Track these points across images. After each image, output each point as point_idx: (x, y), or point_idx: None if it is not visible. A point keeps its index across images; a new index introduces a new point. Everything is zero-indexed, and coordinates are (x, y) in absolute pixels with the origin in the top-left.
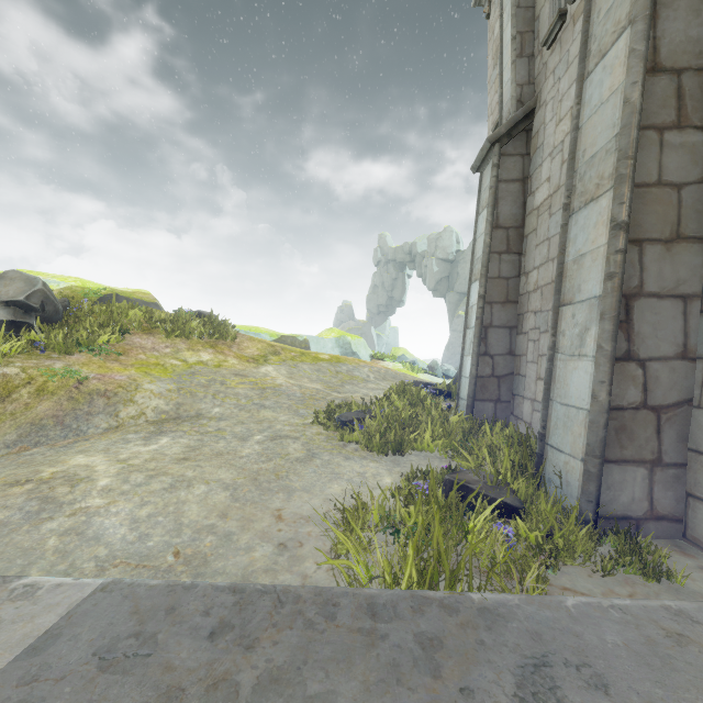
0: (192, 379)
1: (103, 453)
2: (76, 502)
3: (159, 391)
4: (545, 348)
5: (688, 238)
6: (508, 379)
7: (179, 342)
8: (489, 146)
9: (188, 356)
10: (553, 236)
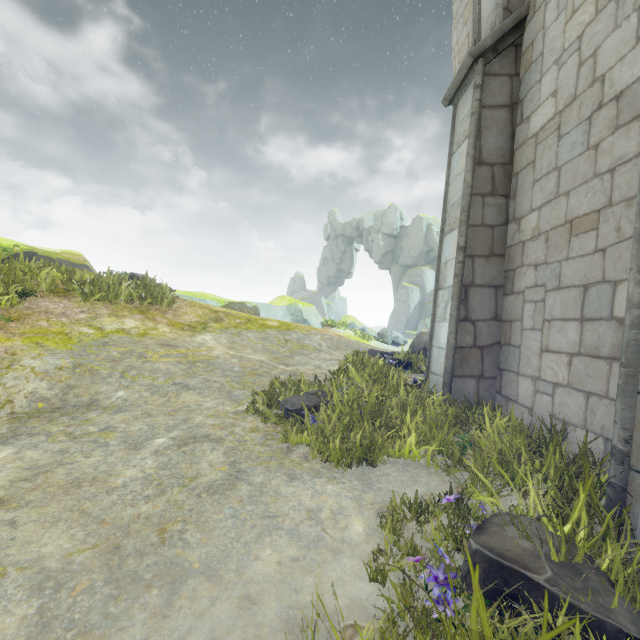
0: (101, 351)
1: None
2: None
3: (44, 368)
4: (556, 311)
5: None
6: (492, 350)
7: (101, 306)
8: (470, 63)
9: (107, 323)
10: (565, 163)
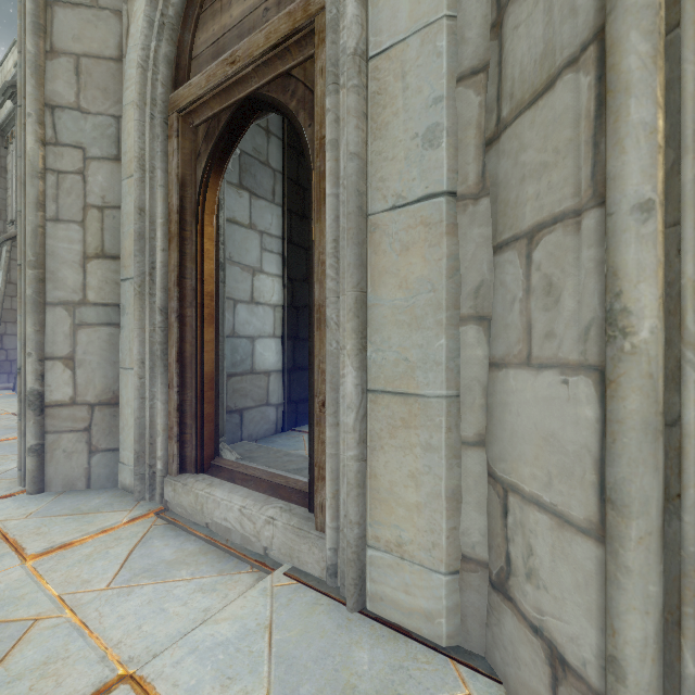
0: None
1: None
2: None
3: None
4: None
5: None
6: None
7: None
8: None
9: None
10: None
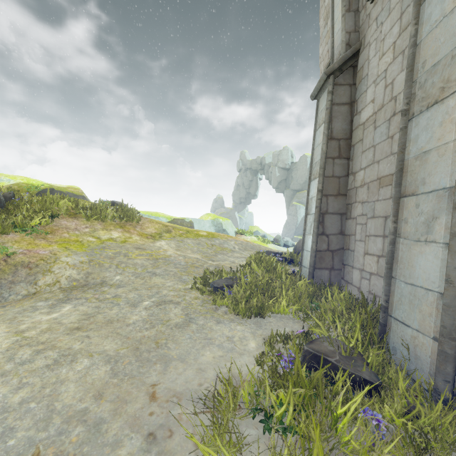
0: (102, 252)
1: (8, 322)
2: None
3: (74, 263)
4: (372, 230)
5: None
6: (339, 252)
7: (96, 223)
8: (325, 78)
9: (102, 234)
10: (378, 144)
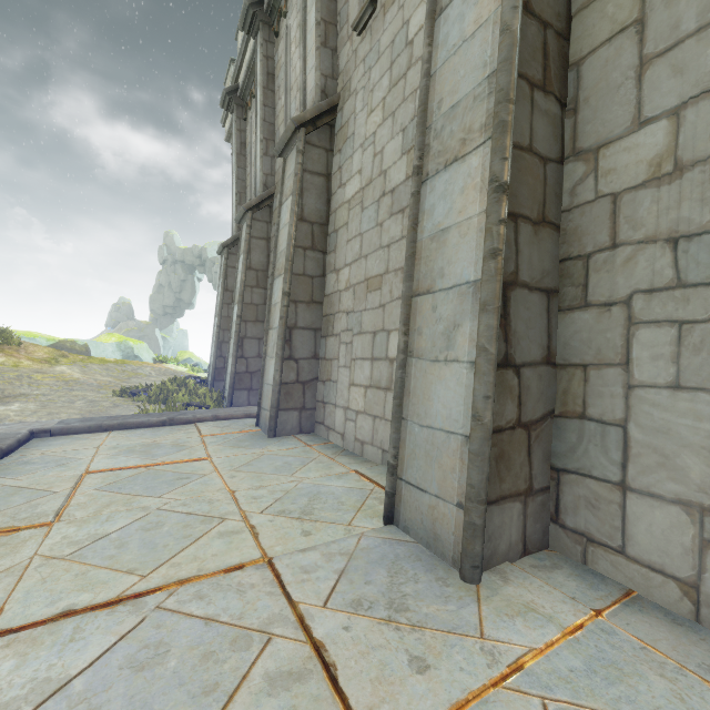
0: (2, 375)
1: None
2: (7, 418)
3: None
4: None
5: (260, 321)
6: None
7: None
8: (222, 248)
9: None
10: None
